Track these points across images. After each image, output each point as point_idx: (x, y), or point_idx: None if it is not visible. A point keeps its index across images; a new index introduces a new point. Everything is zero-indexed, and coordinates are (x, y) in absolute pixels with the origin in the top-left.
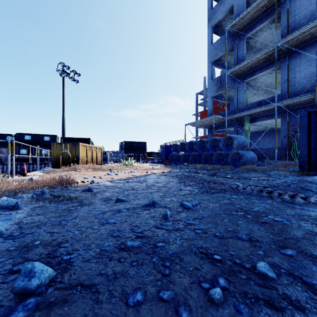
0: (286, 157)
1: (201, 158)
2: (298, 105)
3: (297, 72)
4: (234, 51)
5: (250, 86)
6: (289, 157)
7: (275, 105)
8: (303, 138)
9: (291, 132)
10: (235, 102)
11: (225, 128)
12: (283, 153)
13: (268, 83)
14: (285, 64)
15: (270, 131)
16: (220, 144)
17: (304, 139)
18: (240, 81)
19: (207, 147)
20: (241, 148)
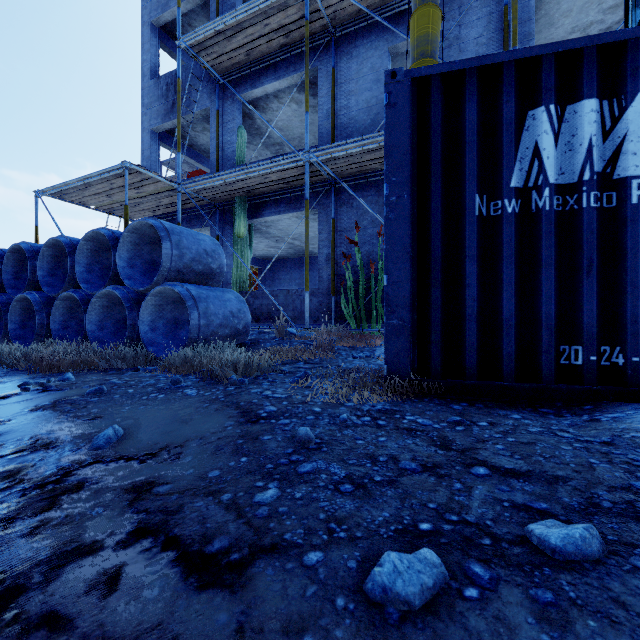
0: (329, 315)
1: (51, 315)
2: (356, 178)
3: (352, 93)
4: (210, 6)
5: (258, 134)
6: (336, 315)
7: (304, 158)
8: (402, 213)
9: (340, 249)
10: (213, 155)
11: (188, 227)
12: (324, 303)
13: (295, 137)
14: (328, 68)
15: (302, 259)
16: (116, 258)
17: (408, 218)
18: (228, 96)
19: (75, 269)
20: (199, 279)
